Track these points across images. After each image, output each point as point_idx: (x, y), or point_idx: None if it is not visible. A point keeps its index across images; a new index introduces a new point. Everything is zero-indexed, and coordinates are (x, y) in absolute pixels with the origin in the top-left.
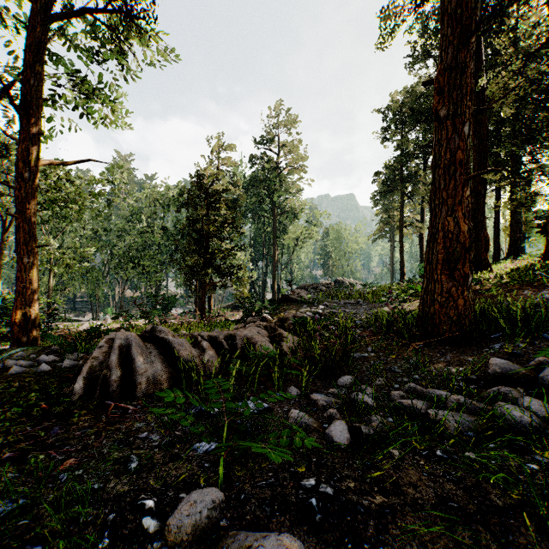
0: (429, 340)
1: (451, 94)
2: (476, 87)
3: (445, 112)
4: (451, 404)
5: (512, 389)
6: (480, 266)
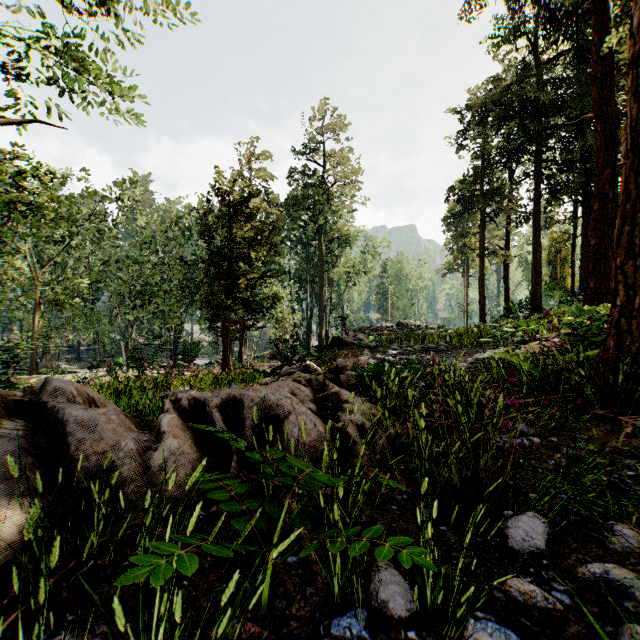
0: None
1: None
2: (601, 50)
3: None
4: None
5: None
6: (607, 297)
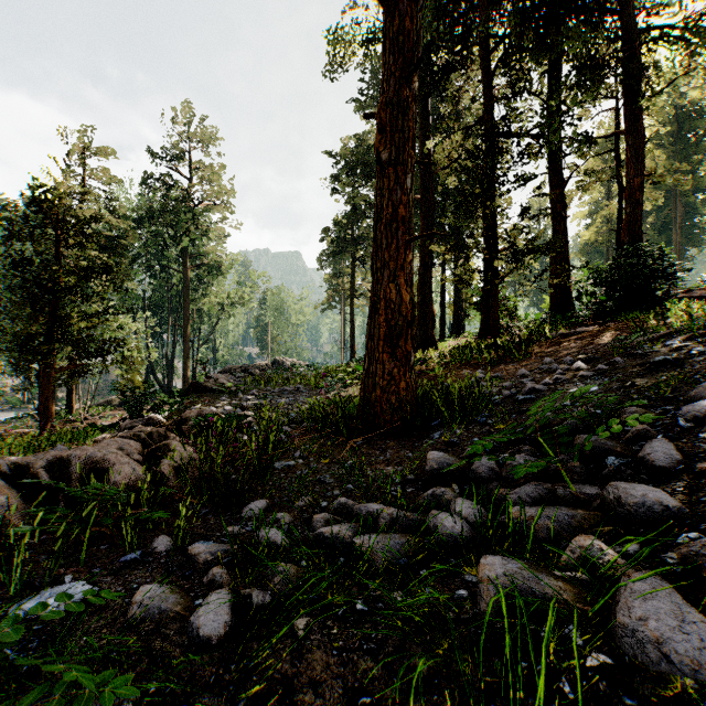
0: (370, 434)
1: (394, 136)
2: (424, 149)
3: (388, 157)
4: (384, 521)
5: (447, 490)
6: (428, 344)
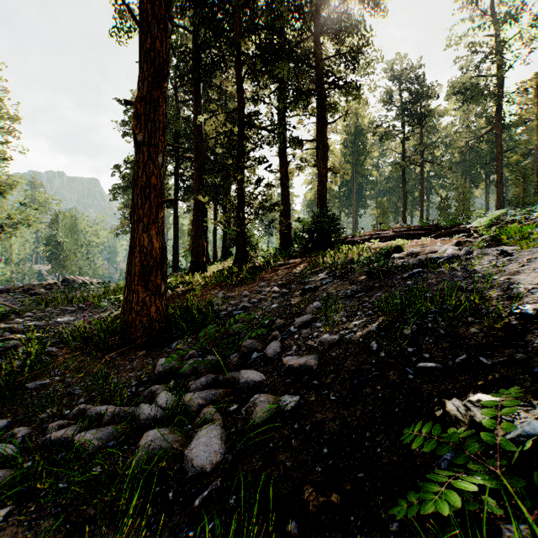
0: (126, 347)
1: (147, 125)
2: (197, 121)
3: (142, 139)
4: (107, 418)
5: (161, 386)
6: (199, 267)
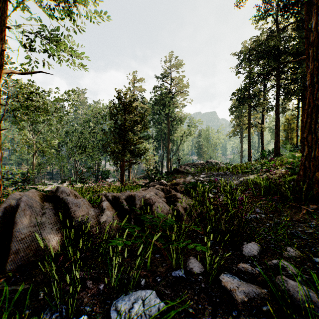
0: (315, 202)
1: None
2: (309, 24)
3: None
4: None
5: None
6: None
